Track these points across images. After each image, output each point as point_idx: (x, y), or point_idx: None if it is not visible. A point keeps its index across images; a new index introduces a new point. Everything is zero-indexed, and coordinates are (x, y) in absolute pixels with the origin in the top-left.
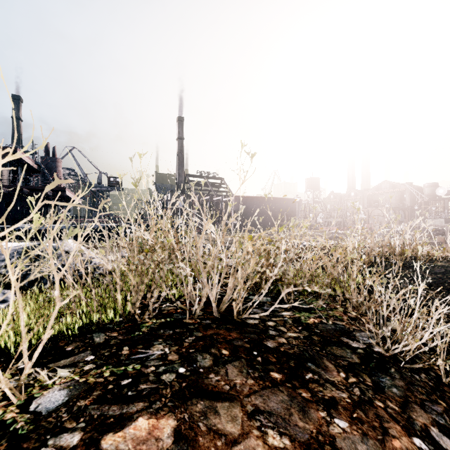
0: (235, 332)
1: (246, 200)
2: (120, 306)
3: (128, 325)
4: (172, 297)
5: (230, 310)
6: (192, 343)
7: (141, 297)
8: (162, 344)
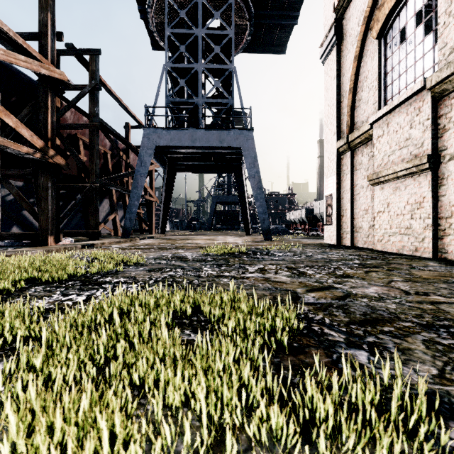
0: None
1: None
2: None
3: None
4: None
5: None
6: None
7: None
8: None
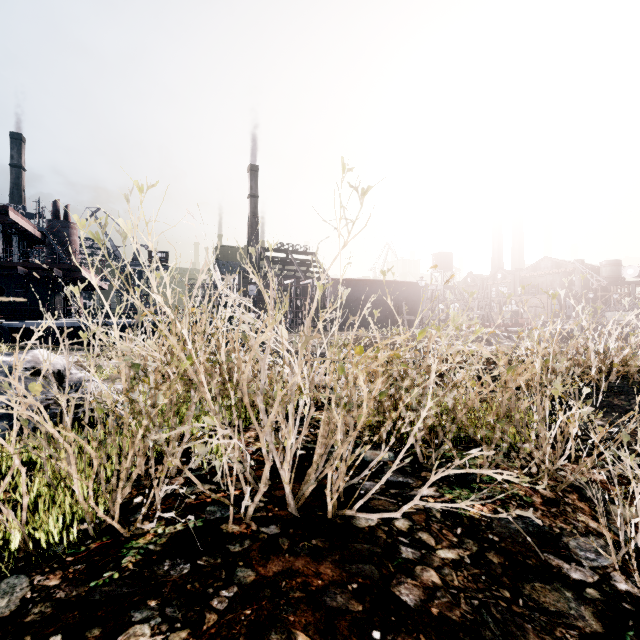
0: (329, 560)
1: (348, 284)
2: (82, 502)
3: (98, 544)
4: (196, 480)
5: (320, 489)
6: (225, 614)
7: (157, 459)
8: (150, 623)
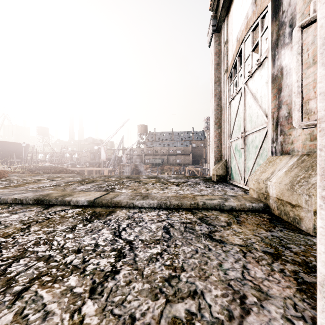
0: None
1: None
2: None
3: None
4: None
5: None
6: None
7: None
8: None
